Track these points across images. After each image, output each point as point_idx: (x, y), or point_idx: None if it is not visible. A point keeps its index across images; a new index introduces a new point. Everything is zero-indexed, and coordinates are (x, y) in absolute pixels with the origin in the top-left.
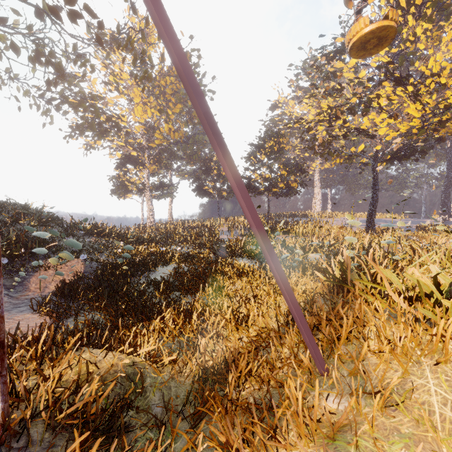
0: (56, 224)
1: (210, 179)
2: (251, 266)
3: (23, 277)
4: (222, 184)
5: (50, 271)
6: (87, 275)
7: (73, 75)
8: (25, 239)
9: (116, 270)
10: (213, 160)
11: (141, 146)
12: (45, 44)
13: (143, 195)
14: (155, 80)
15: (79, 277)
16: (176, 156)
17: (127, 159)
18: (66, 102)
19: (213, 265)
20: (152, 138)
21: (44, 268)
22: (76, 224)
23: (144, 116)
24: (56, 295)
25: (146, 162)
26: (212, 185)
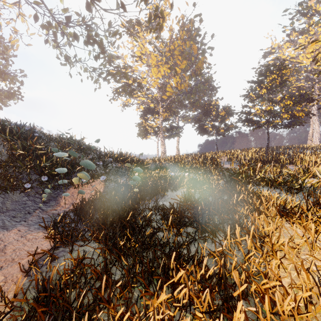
0: (92, 152)
1: (209, 119)
2: (300, 201)
3: (58, 193)
4: (220, 123)
5: (79, 189)
6: (105, 194)
7: (111, 51)
8: (63, 162)
9: (129, 192)
10: (212, 105)
11: (157, 100)
12: (93, 29)
13: (158, 136)
14: (166, 45)
15: (98, 196)
16: (182, 104)
17: (147, 110)
18: (109, 74)
19: (232, 194)
20: (164, 91)
21: (74, 186)
22: (108, 153)
23: (158, 75)
24: (75, 212)
25: (160, 111)
26: (211, 124)
